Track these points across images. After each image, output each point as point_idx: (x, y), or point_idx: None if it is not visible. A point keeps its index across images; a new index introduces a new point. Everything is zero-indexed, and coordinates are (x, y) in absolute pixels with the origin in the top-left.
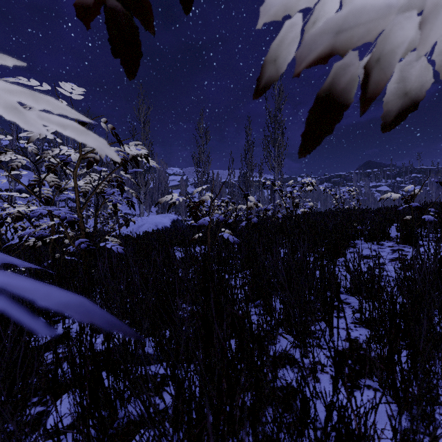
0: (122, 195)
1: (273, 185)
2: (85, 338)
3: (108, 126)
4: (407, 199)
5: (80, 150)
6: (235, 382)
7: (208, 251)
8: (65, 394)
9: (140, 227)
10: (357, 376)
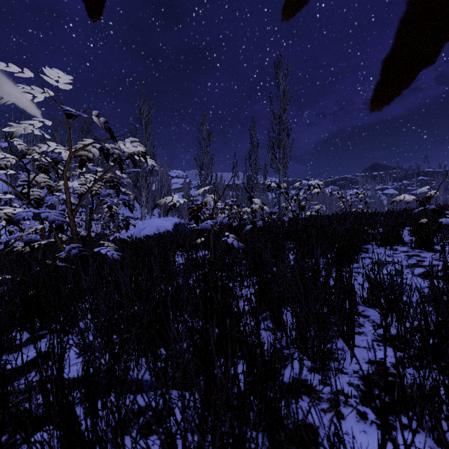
0: (118, 196)
1: (279, 187)
2: (51, 374)
3: (100, 119)
4: (422, 202)
5: (70, 147)
6: (244, 444)
7: (210, 256)
8: (38, 431)
9: (141, 231)
10: (413, 438)
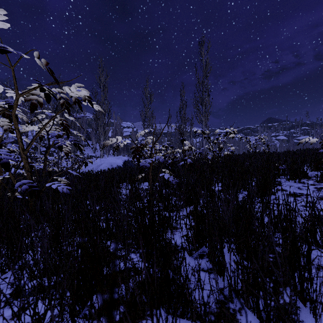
0: (68, 137)
1: (203, 133)
2: None
3: (42, 61)
4: None
5: (16, 89)
6: None
7: (149, 190)
8: None
9: (99, 166)
10: None
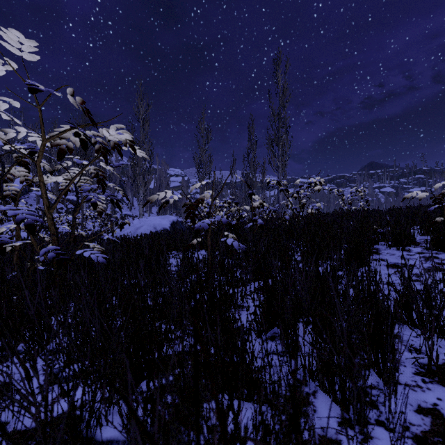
0: (104, 192)
1: (279, 184)
2: None
3: (76, 99)
4: (437, 198)
5: (43, 133)
6: None
7: (208, 259)
8: None
9: (138, 229)
10: None
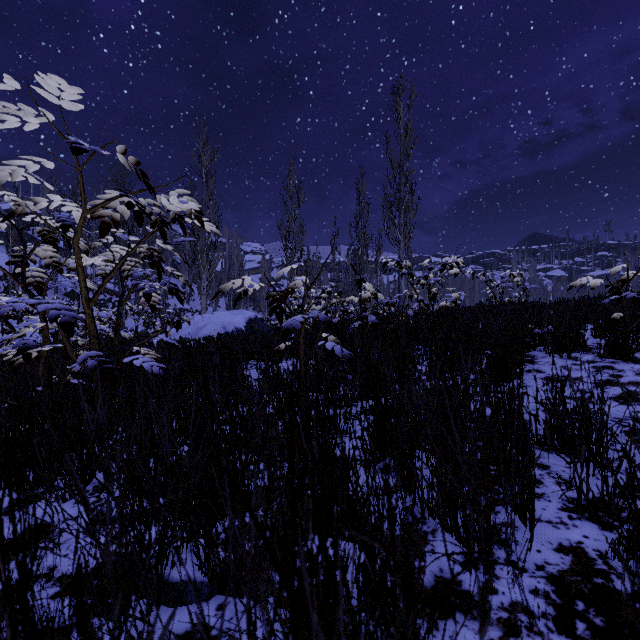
0: (160, 279)
1: (400, 266)
2: None
3: (129, 159)
4: (615, 287)
5: (83, 202)
6: None
7: (300, 370)
8: None
9: (200, 330)
10: None
